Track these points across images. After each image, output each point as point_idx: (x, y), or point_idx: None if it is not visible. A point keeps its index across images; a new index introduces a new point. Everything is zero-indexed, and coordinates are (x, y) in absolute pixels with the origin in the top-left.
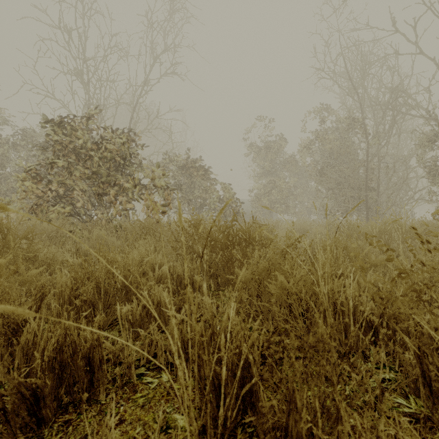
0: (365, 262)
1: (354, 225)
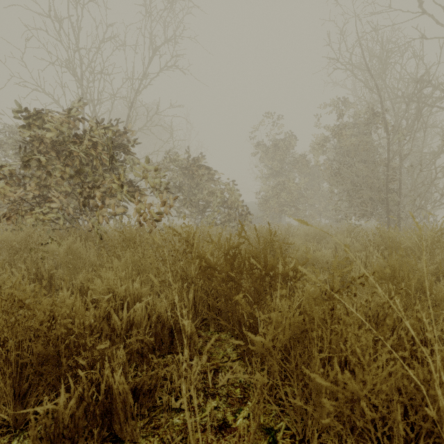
0: (419, 288)
1: (391, 234)
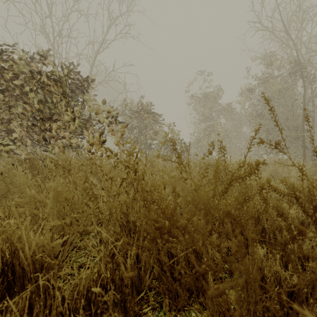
0: None
1: None
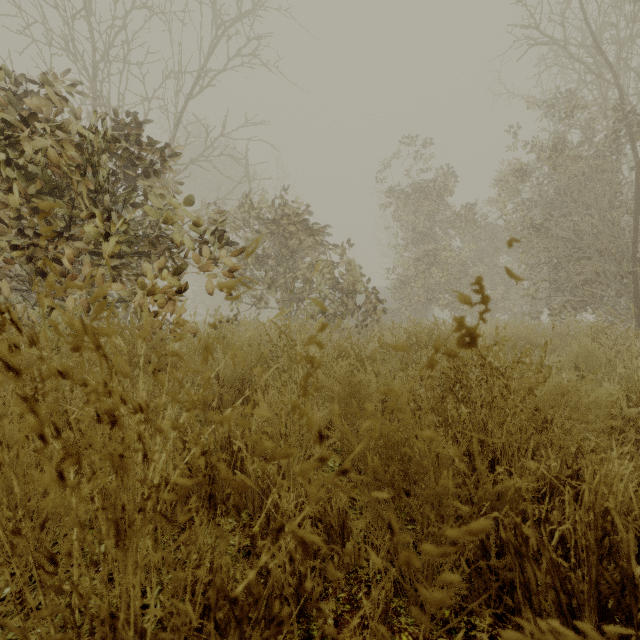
0: None
1: None
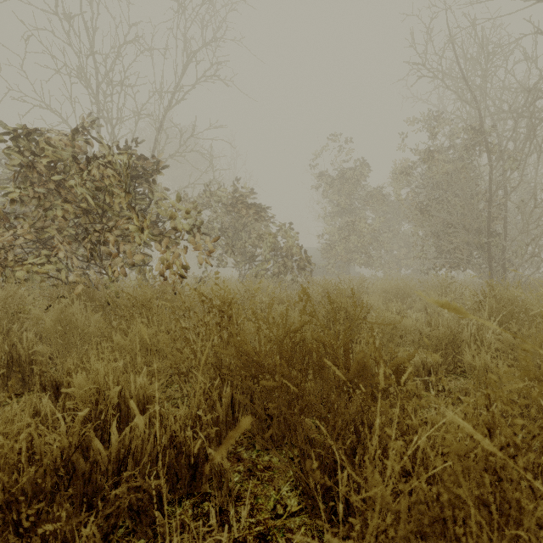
0: None
1: (511, 295)
